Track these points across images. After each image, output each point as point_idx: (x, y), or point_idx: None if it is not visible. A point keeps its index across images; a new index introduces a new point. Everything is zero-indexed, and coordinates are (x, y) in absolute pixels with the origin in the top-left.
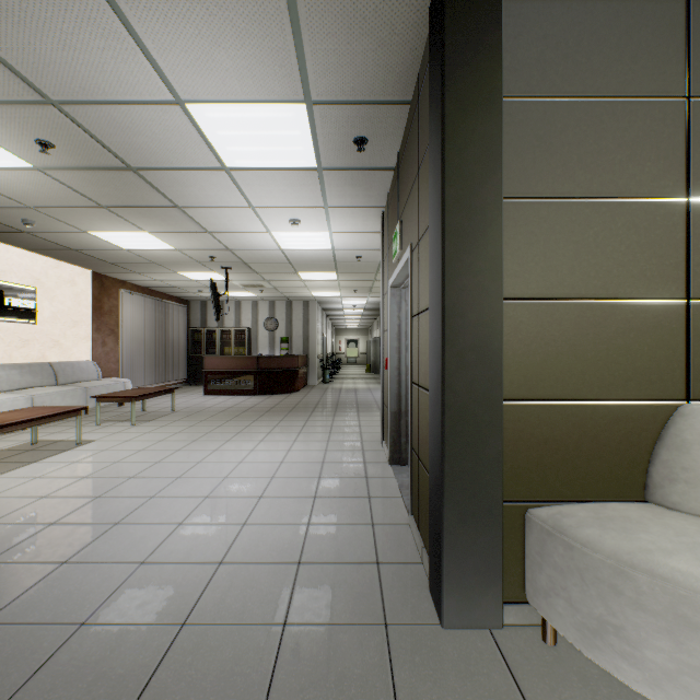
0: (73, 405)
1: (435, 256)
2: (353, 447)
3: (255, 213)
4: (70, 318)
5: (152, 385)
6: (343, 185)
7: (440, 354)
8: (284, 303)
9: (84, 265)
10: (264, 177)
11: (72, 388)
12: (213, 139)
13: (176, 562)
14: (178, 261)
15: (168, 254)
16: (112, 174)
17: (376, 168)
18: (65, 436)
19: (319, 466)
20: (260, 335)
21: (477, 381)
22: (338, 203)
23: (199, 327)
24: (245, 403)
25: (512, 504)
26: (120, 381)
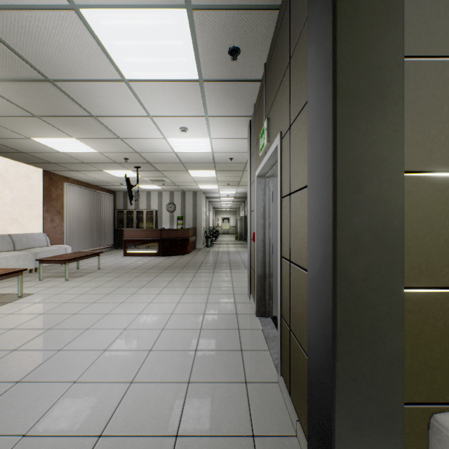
0: (25, 265)
1: (321, 126)
2: (227, 300)
3: (153, 122)
4: (26, 203)
5: (88, 249)
6: (220, 96)
7: (329, 235)
8: (180, 193)
9: (36, 165)
10: (156, 89)
11: (24, 253)
12: (110, 49)
13: (57, 435)
14: (102, 162)
15: (94, 156)
16: (34, 85)
17: (246, 80)
18: (12, 290)
19: (201, 318)
20: (164, 214)
21: (374, 266)
22: (216, 113)
23: (122, 209)
24: (151, 262)
25: (412, 407)
26: (63, 247)
